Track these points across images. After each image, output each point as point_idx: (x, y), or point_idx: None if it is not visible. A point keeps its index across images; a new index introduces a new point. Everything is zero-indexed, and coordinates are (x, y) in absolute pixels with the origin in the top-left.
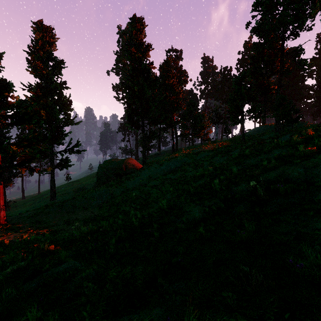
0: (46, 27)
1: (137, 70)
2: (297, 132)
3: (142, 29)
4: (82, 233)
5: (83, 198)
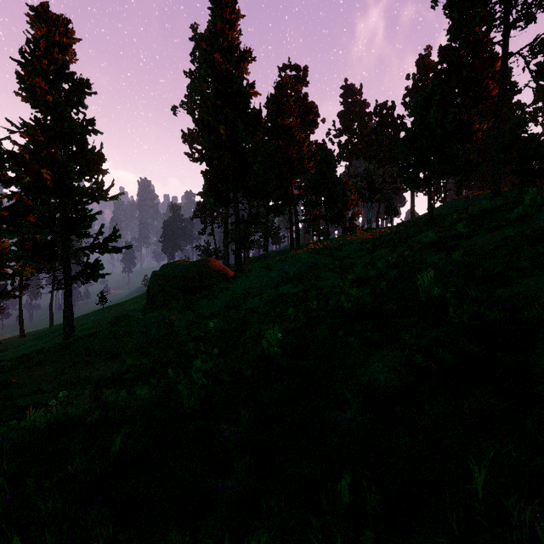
0: (56, 17)
1: (225, 97)
2: None
3: (233, 21)
4: (24, 435)
5: (109, 335)
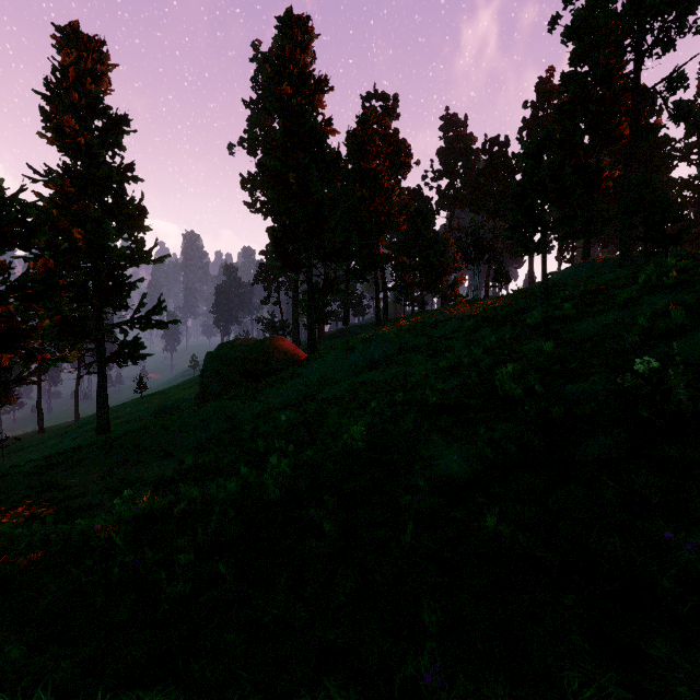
0: (88, 38)
1: (296, 137)
2: (697, 256)
3: (306, 43)
4: (117, 523)
5: (161, 430)
